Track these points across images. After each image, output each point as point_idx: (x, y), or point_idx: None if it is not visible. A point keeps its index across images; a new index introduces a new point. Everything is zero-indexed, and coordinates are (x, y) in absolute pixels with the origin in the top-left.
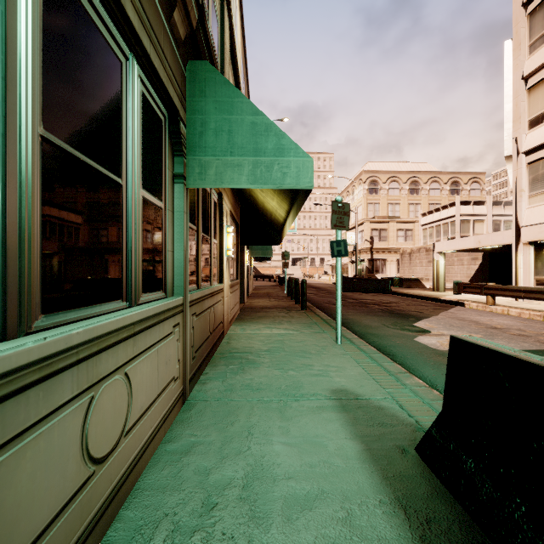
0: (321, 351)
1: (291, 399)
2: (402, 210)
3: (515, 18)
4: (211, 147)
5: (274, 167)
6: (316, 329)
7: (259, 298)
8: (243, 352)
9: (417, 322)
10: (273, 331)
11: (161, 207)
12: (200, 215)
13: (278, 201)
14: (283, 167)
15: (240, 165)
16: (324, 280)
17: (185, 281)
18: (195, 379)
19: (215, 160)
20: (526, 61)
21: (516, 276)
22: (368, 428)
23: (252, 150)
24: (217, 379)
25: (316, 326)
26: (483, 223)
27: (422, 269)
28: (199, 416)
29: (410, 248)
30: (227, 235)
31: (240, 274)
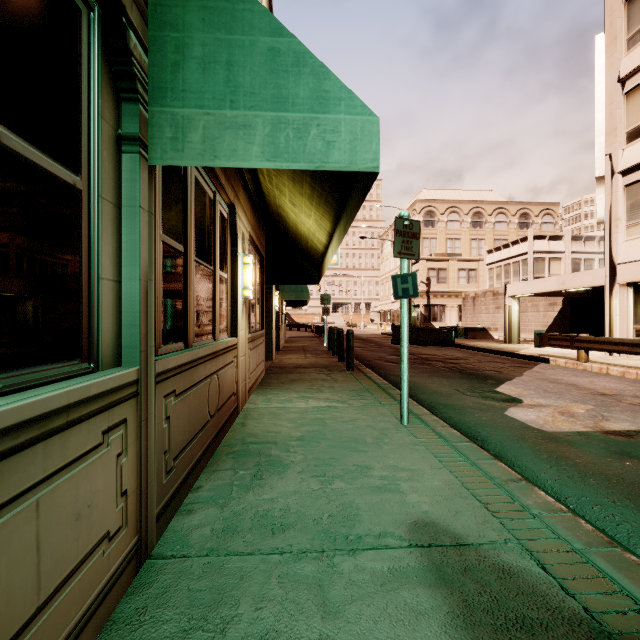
0: (381, 438)
1: (342, 550)
2: (463, 246)
3: (609, 6)
4: (194, 91)
5: (311, 130)
6: (369, 399)
7: (292, 354)
8: (264, 441)
9: (500, 386)
10: (309, 404)
11: (74, 186)
12: (191, 228)
13: (316, 217)
14: (326, 132)
15: (248, 125)
16: (371, 330)
17: (146, 338)
18: (173, 506)
19: (202, 115)
20: (623, 59)
21: (610, 325)
22: (500, 636)
23: (269, 98)
24: (214, 501)
25: (369, 395)
26: (560, 262)
27: (488, 316)
28: (162, 604)
29: (473, 292)
30: (243, 267)
31: (267, 322)
